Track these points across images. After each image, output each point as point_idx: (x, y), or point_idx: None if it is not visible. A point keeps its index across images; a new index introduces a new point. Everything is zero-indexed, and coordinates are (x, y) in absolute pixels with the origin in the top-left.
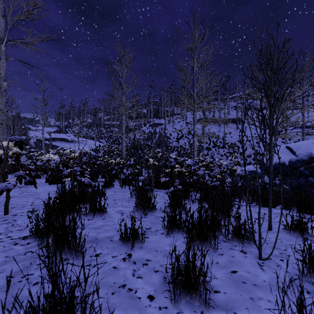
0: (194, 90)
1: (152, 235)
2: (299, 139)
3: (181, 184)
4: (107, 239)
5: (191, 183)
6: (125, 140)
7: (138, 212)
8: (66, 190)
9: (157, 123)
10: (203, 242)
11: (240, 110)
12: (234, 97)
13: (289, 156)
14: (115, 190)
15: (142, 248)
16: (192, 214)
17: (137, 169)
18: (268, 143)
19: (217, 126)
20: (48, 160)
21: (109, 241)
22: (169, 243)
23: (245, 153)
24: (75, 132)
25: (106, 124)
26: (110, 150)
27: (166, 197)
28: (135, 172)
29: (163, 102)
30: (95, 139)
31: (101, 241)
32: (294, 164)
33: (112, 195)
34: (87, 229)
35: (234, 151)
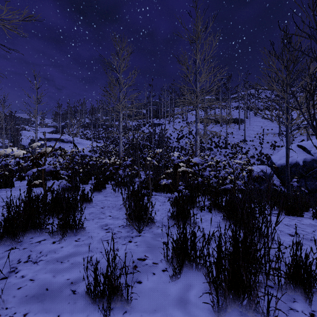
0: (196, 84)
1: (147, 276)
2: (303, 139)
3: (186, 188)
4: (67, 289)
5: (195, 185)
6: (124, 140)
7: (130, 227)
8: (39, 195)
9: (156, 123)
10: (240, 299)
11: (241, 110)
12: (236, 97)
13: (303, 155)
14: (107, 194)
15: (127, 314)
16: (220, 248)
17: (135, 170)
18: (272, 143)
19: (218, 126)
20: (7, 155)
21: (68, 295)
22: (177, 297)
23: (248, 154)
24: (69, 131)
25: (104, 125)
26: (107, 150)
27: (167, 204)
28: (132, 173)
29: (162, 102)
30: (93, 139)
31: (54, 294)
32: (310, 164)
33: (101, 200)
34: (41, 264)
35: (237, 152)
